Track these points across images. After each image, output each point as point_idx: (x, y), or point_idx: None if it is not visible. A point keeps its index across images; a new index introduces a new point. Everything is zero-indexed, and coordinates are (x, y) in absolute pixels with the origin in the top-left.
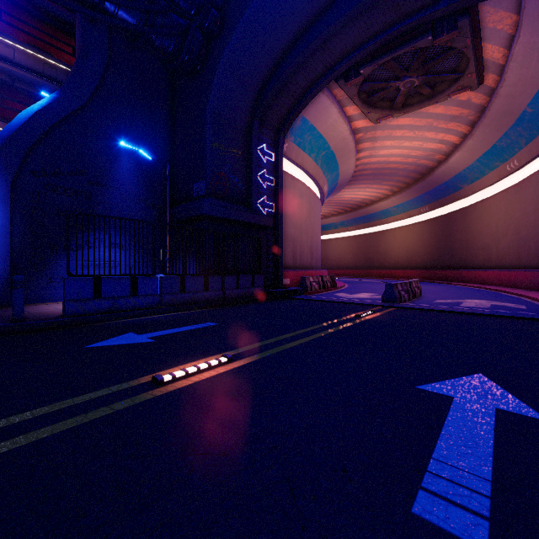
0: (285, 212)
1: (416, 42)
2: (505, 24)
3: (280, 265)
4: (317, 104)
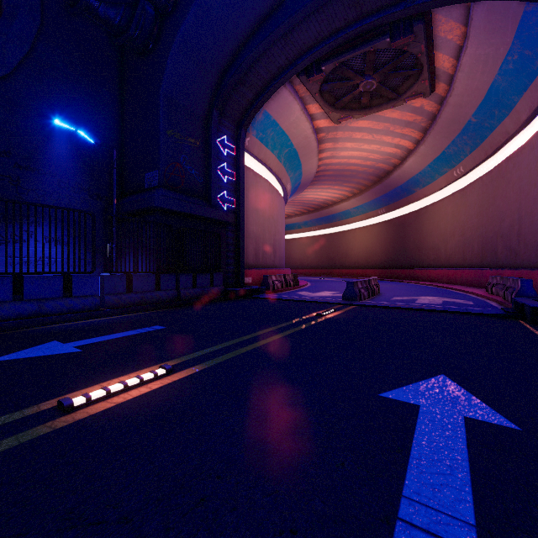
0: (247, 209)
1: (375, 43)
2: (455, 35)
3: (241, 263)
4: (280, 98)
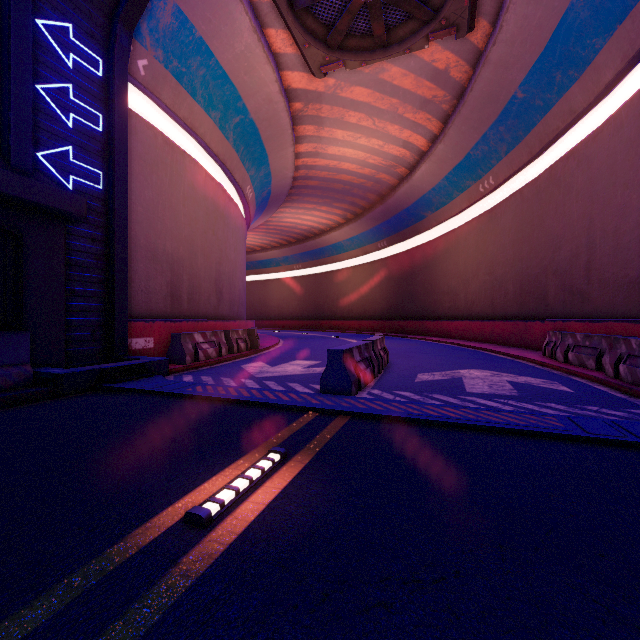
0: (147, 204)
1: None
2: None
3: (118, 309)
4: None
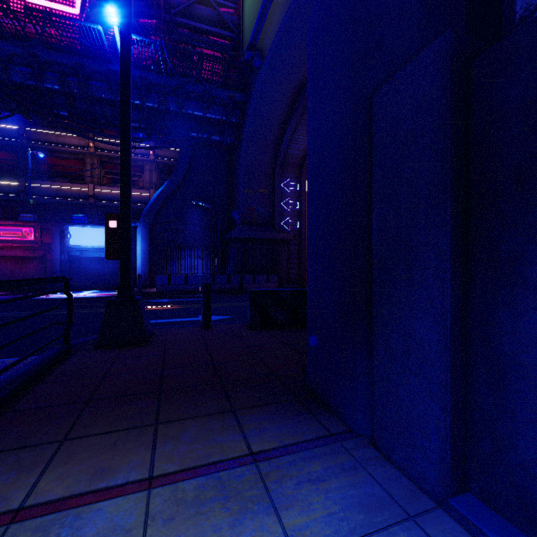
0: None
1: None
2: None
3: (303, 267)
4: None
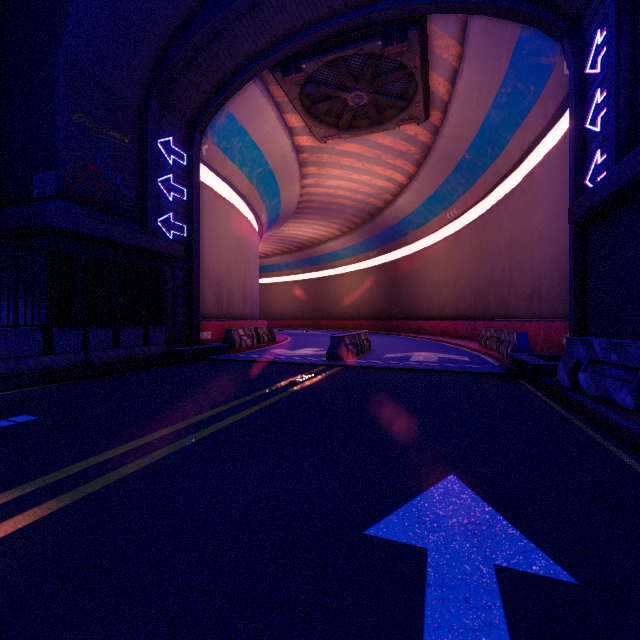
0: (205, 240)
1: (365, 44)
2: (451, 54)
3: (195, 313)
4: (249, 98)
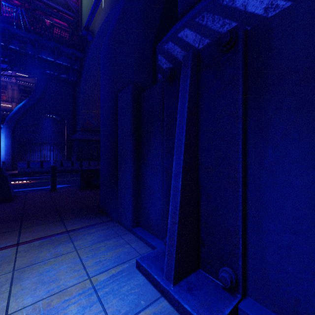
0: None
1: None
2: None
3: None
4: None
